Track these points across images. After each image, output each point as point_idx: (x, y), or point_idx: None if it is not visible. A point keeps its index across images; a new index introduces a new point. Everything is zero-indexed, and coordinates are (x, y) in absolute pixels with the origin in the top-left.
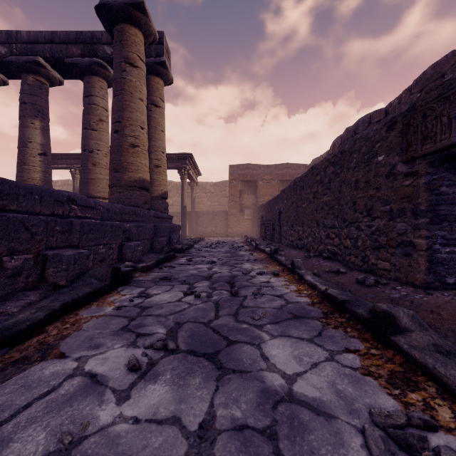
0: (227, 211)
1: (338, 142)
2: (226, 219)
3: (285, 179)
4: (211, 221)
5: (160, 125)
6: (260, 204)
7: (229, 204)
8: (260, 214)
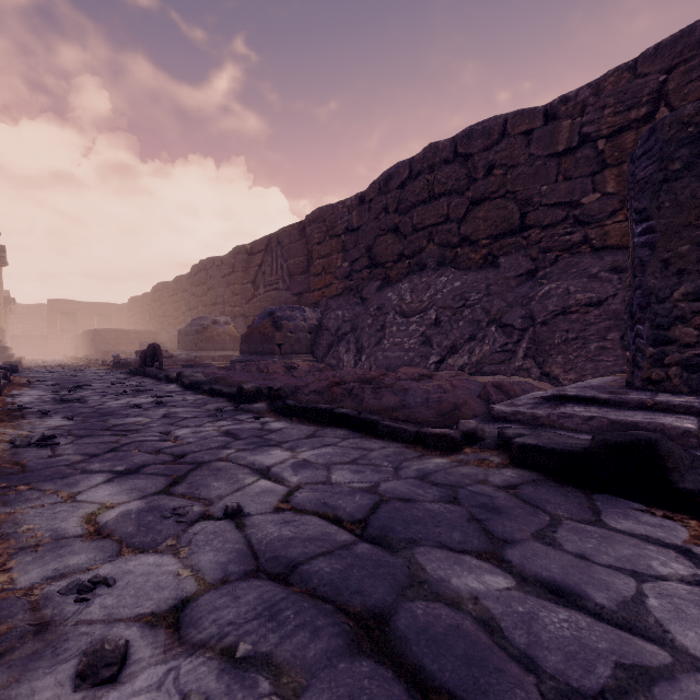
0: (46, 335)
1: (129, 302)
2: (44, 342)
3: (102, 313)
4: (28, 343)
5: (2, 293)
6: (76, 334)
7: (48, 331)
8: (75, 341)
